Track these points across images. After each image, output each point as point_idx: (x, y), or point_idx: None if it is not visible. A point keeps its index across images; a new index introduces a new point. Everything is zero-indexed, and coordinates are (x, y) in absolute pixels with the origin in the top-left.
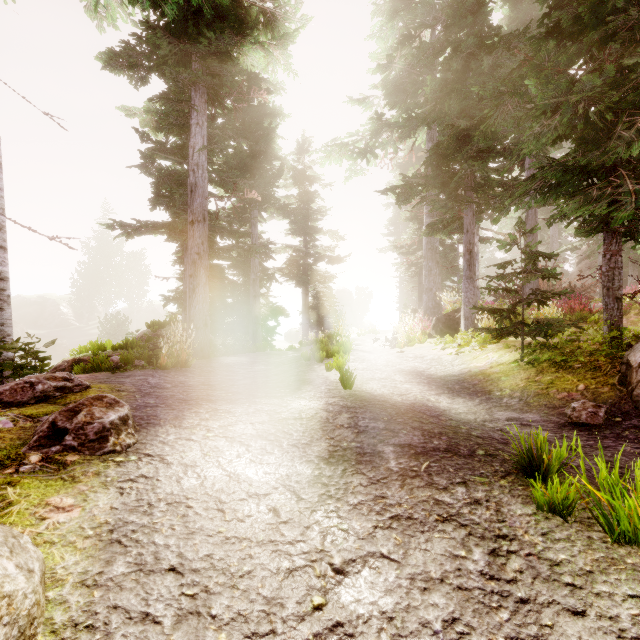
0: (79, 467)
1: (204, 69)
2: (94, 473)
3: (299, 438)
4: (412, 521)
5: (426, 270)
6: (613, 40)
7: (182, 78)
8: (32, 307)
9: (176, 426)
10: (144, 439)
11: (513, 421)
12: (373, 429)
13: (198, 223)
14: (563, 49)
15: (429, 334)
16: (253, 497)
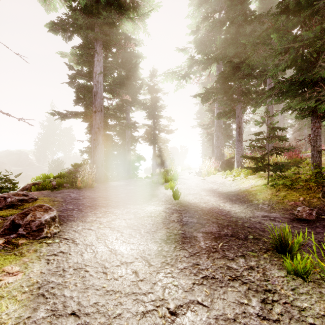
0: (25, 247)
1: (101, 32)
2: (33, 250)
3: (150, 228)
4: (215, 280)
5: (216, 137)
6: (316, 15)
7: (89, 36)
8: (14, 156)
9: (83, 221)
10: (64, 229)
11: (265, 217)
12: (191, 223)
13: (98, 112)
14: (290, 19)
15: (218, 170)
16: (123, 264)
